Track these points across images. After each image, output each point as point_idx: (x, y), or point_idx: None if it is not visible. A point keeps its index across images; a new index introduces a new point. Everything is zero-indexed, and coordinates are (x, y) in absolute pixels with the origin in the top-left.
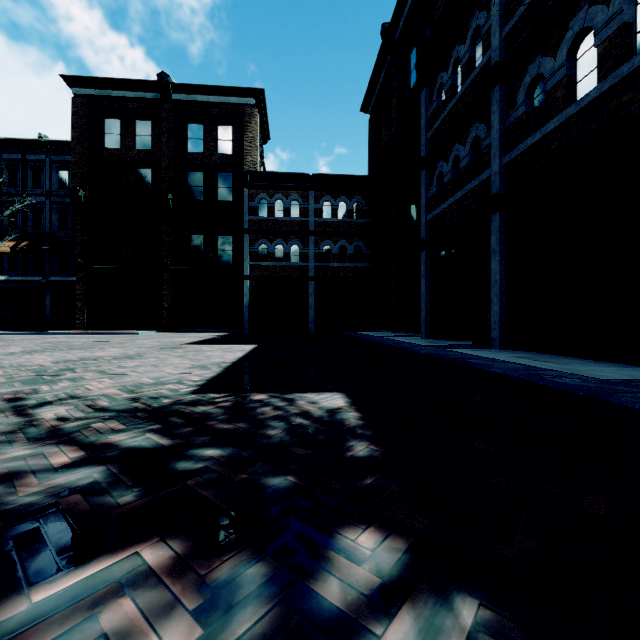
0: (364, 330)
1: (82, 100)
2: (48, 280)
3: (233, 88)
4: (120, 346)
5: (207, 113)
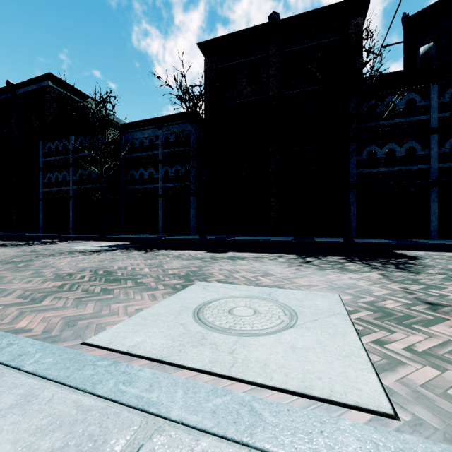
0: None
1: None
2: None
3: None
4: None
5: None
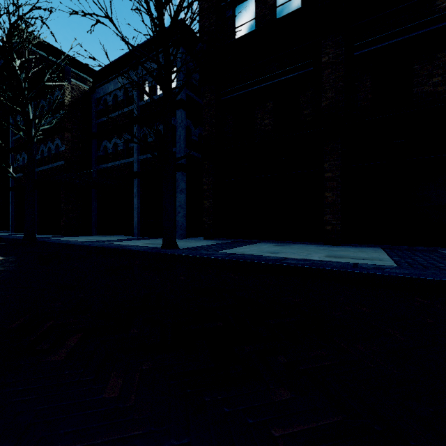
0: None
1: None
2: None
3: None
4: None
5: None
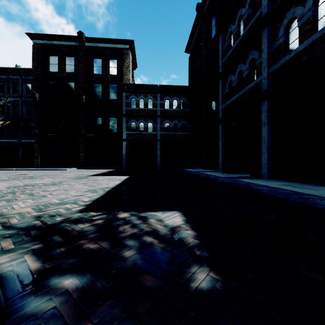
0: (187, 168)
1: (37, 46)
2: (20, 141)
3: (117, 39)
4: (53, 177)
5: (103, 53)
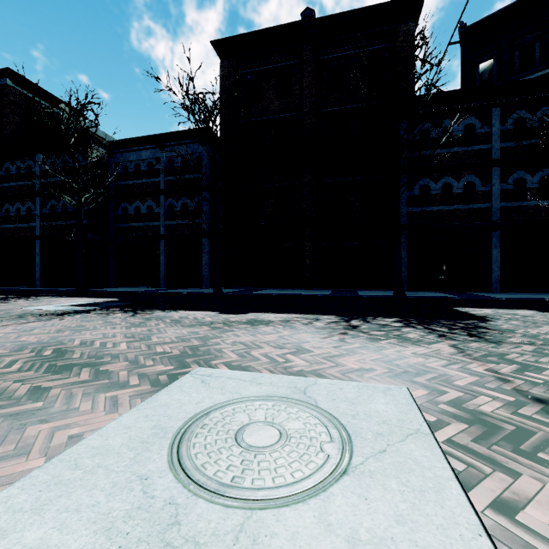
0: None
1: None
2: None
3: None
4: None
5: None
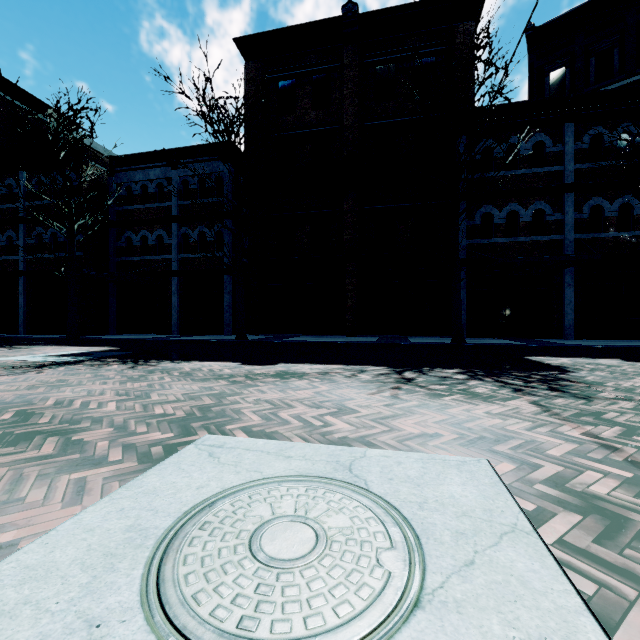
0: None
1: None
2: None
3: None
4: None
5: None
